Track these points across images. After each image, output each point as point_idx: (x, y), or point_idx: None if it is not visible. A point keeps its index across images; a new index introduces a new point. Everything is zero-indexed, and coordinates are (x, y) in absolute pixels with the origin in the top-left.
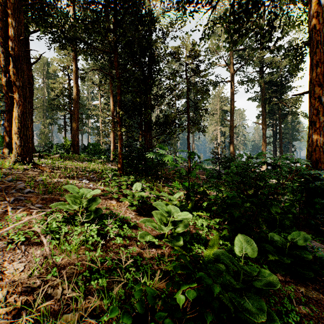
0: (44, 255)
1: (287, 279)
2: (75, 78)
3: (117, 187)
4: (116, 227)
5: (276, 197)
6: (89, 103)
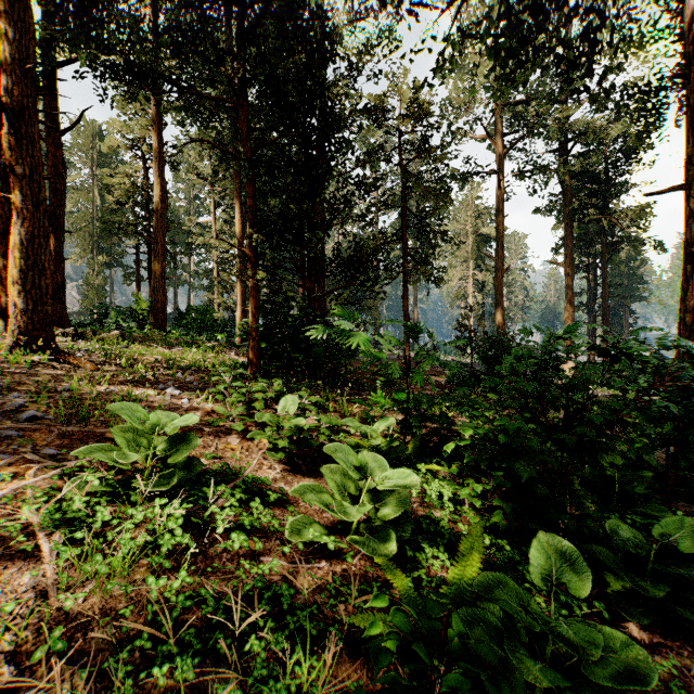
0: (41, 588)
1: (654, 637)
2: (158, 164)
3: (243, 405)
4: (235, 505)
5: (619, 432)
6: (190, 219)
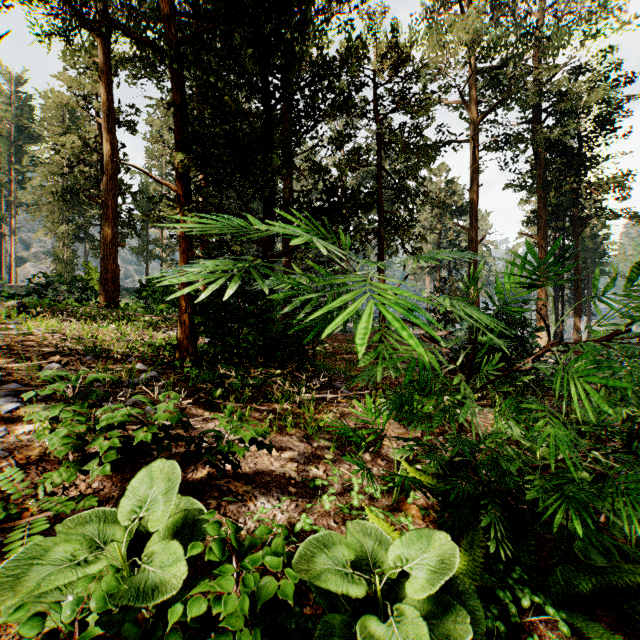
0: None
1: None
2: (108, 118)
3: (73, 465)
4: None
5: None
6: (155, 189)
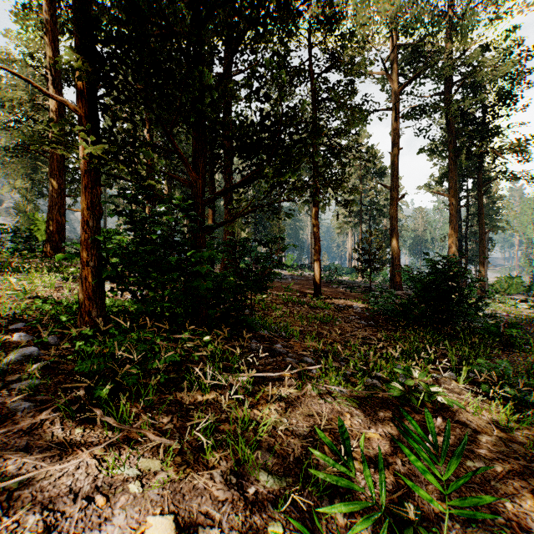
0: None
1: None
2: (52, 73)
3: None
4: None
5: None
6: None
